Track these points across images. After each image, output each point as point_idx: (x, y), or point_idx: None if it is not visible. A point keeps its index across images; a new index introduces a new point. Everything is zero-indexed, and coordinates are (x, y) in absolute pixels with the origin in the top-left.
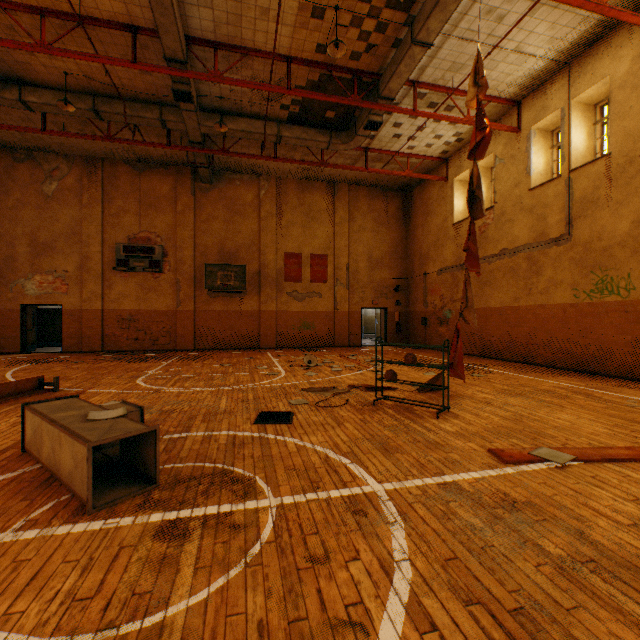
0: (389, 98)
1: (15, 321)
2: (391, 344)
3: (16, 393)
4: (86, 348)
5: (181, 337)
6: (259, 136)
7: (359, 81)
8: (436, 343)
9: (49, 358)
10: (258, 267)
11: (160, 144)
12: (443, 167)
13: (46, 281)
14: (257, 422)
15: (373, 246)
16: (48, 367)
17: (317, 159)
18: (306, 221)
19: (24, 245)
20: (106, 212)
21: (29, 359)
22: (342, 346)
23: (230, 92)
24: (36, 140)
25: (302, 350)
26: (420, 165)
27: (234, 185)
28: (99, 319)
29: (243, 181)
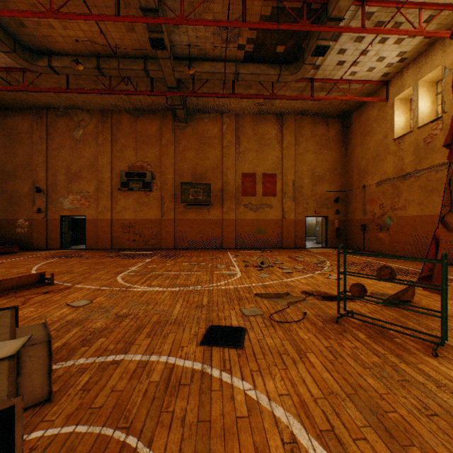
0: (338, 18)
1: (57, 227)
2: (359, 254)
3: (19, 286)
4: (101, 246)
5: (164, 239)
6: (220, 75)
7: (308, 9)
8: (375, 247)
9: (74, 254)
10: (221, 185)
11: (146, 91)
12: (383, 89)
13: (76, 199)
14: (203, 343)
15: (315, 165)
16: (66, 261)
17: (268, 92)
18: (259, 147)
19: (62, 175)
20: (114, 149)
21: (61, 254)
22: (289, 248)
23: (196, 39)
24: (68, 100)
25: (256, 251)
26: (360, 90)
27: (203, 122)
28: (109, 226)
29: (210, 119)
